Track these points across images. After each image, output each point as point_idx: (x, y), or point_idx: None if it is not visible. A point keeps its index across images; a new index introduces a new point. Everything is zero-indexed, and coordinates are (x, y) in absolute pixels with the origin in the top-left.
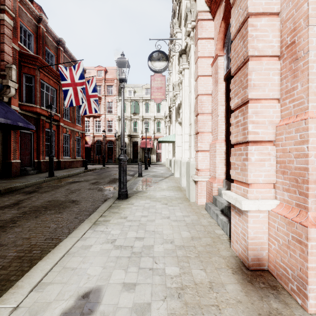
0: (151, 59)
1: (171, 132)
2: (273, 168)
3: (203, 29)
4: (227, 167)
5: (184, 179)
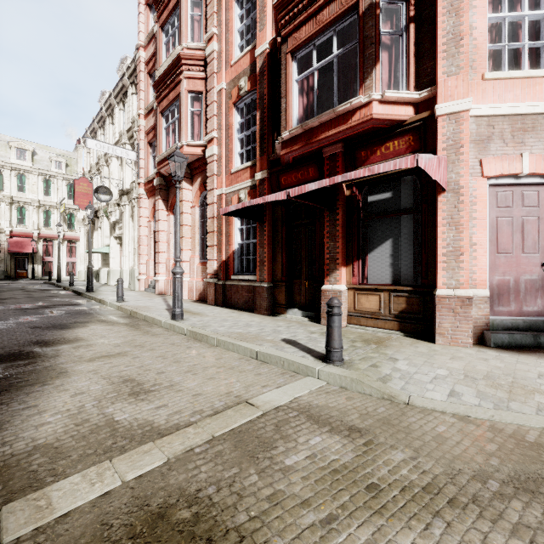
0: (98, 192)
1: (95, 240)
2: (165, 269)
3: (143, 203)
4: (155, 271)
5: (126, 283)
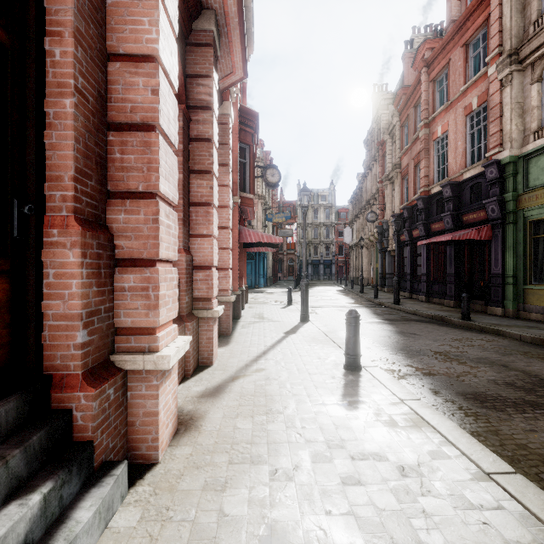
0: None
1: None
2: None
3: None
4: None
5: None
